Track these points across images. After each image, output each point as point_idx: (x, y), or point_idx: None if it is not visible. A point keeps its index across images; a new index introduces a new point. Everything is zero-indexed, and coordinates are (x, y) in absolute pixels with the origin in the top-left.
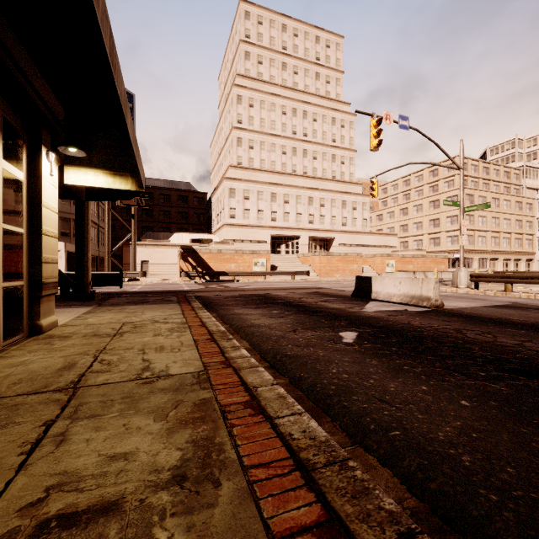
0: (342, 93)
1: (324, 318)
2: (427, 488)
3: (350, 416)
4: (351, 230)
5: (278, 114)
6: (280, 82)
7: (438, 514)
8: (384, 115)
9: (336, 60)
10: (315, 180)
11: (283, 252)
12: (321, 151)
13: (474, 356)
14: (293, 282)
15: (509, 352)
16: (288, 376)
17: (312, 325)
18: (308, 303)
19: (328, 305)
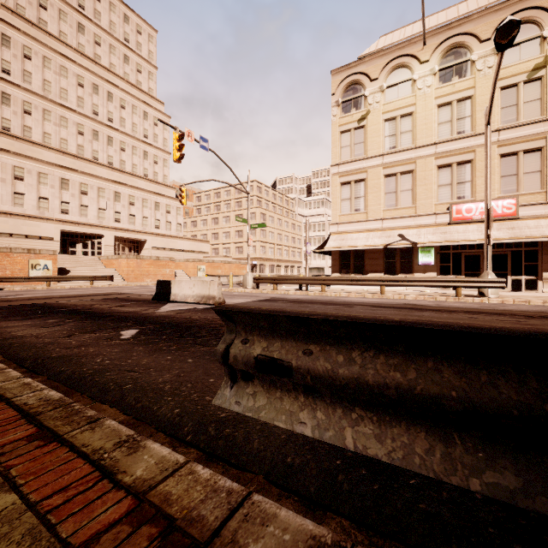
0: (155, 89)
1: (112, 321)
2: (135, 407)
3: (98, 386)
4: (165, 233)
5: (72, 83)
6: (74, 44)
7: (136, 418)
8: (187, 132)
9: (149, 51)
10: (123, 174)
11: (79, 252)
12: (131, 143)
13: (219, 333)
14: (91, 288)
15: None
16: (47, 374)
17: (94, 329)
18: (100, 309)
19: (123, 309)
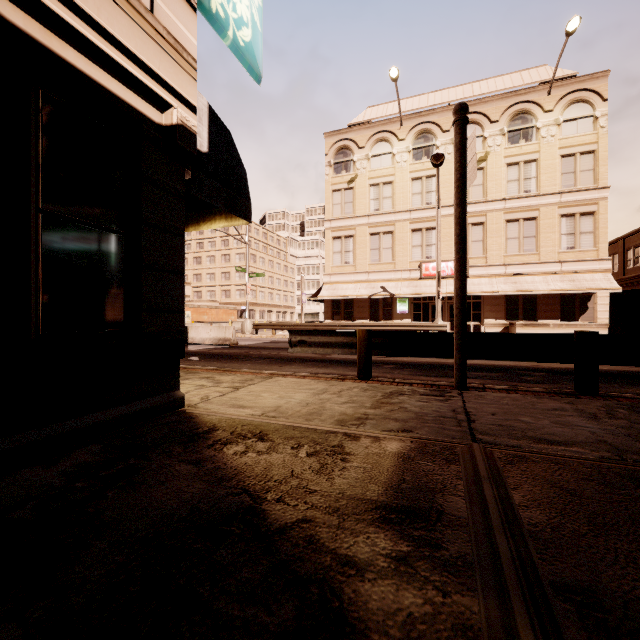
0: None
1: None
2: None
3: None
4: None
5: None
6: None
7: None
8: None
9: None
10: None
11: None
12: None
13: (253, 357)
14: None
15: (265, 355)
16: None
17: None
18: None
19: None
